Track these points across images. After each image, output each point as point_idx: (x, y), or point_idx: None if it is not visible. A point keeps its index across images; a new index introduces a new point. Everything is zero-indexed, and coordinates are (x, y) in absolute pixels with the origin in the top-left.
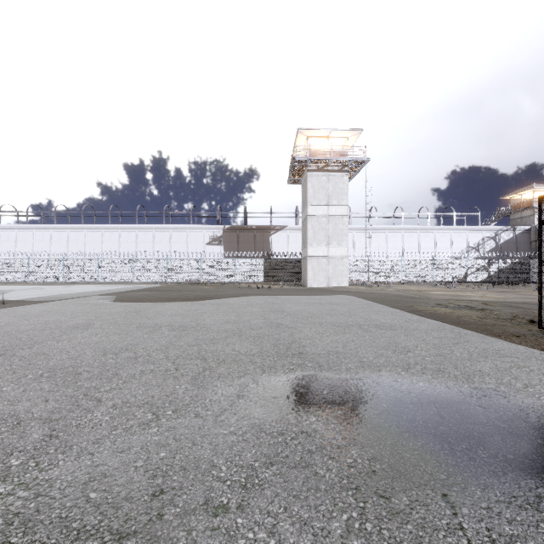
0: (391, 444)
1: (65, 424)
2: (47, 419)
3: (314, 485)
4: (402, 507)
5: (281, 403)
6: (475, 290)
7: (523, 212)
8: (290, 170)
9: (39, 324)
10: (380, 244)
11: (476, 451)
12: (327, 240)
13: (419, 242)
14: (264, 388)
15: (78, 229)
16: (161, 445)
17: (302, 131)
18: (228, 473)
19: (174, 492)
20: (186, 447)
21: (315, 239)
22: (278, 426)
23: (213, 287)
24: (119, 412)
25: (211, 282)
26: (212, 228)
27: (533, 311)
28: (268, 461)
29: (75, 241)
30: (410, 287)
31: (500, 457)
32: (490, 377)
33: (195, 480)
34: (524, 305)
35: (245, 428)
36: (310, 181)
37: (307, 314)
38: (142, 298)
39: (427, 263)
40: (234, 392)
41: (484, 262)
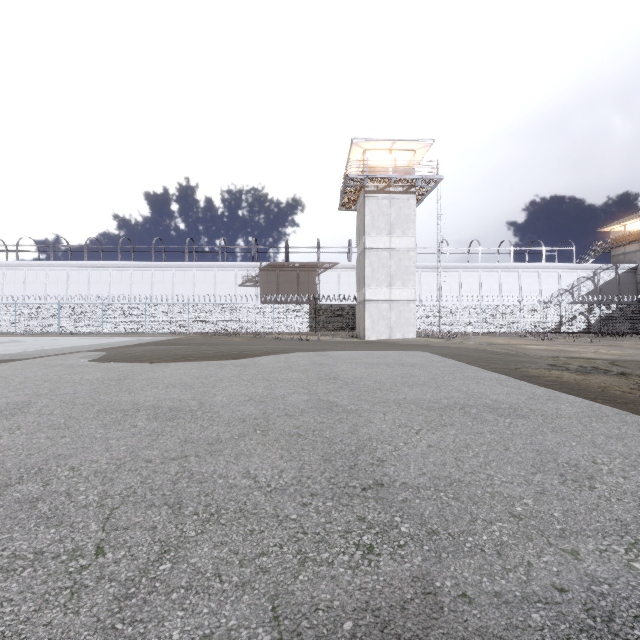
0: None
1: None
2: None
3: None
4: None
5: None
6: (578, 343)
7: (627, 247)
8: (342, 192)
9: None
10: (452, 286)
11: None
12: (389, 280)
13: (500, 284)
14: None
15: (80, 268)
16: None
17: (357, 142)
18: None
19: None
20: None
21: (374, 278)
22: None
23: (245, 339)
24: None
25: (243, 333)
26: (245, 266)
27: None
28: None
29: (76, 282)
30: (495, 339)
31: None
32: None
33: None
34: None
35: None
36: (368, 205)
37: (372, 383)
38: (142, 356)
39: (512, 310)
40: None
41: (583, 307)
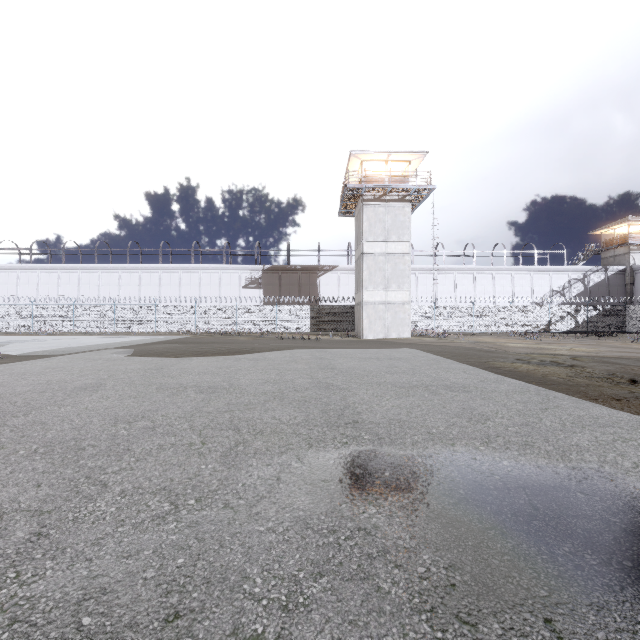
0: (473, 546)
1: (58, 518)
2: (36, 511)
3: (377, 606)
4: (493, 639)
5: (332, 488)
6: (561, 342)
7: (616, 250)
8: (341, 200)
9: (39, 384)
10: (447, 287)
11: (583, 556)
12: (385, 283)
13: (494, 285)
14: (311, 469)
15: (91, 270)
16: (180, 548)
17: (355, 153)
18: (264, 587)
19: (193, 616)
20: (211, 550)
21: (371, 281)
22: (328, 520)
23: (251, 339)
24: (128, 501)
25: (248, 332)
26: (249, 268)
27: (633, 368)
28: (316, 570)
29: (87, 284)
30: (484, 339)
31: (614, 565)
32: (590, 454)
33: (221, 598)
34: (621, 360)
35: (286, 524)
36: (365, 213)
37: (362, 371)
38: (165, 352)
39: (503, 310)
40: (273, 473)
41: (571, 308)
